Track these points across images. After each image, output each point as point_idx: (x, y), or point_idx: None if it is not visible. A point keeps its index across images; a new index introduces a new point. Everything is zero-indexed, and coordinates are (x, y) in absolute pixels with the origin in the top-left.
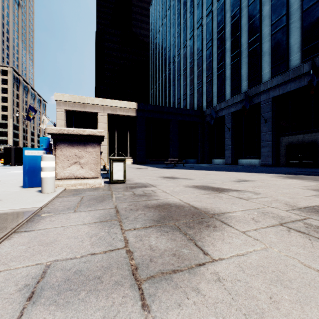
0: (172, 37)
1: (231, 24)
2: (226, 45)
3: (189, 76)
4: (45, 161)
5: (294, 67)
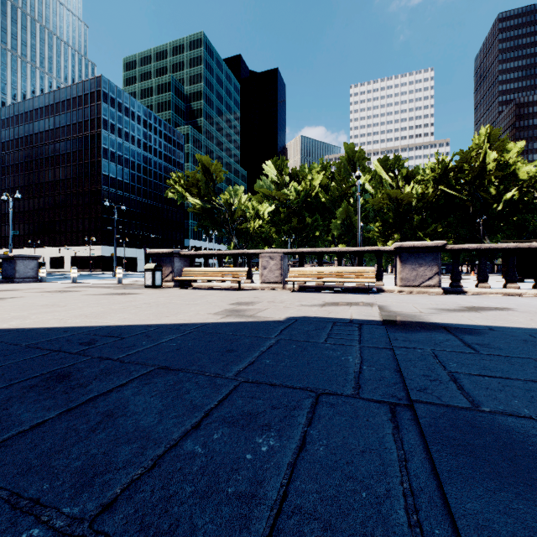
0: None
1: None
2: None
3: None
4: None
5: None
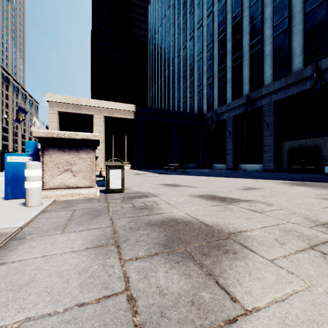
0: (172, 38)
1: (232, 26)
2: (227, 46)
3: (189, 78)
4: (30, 170)
5: (296, 70)
